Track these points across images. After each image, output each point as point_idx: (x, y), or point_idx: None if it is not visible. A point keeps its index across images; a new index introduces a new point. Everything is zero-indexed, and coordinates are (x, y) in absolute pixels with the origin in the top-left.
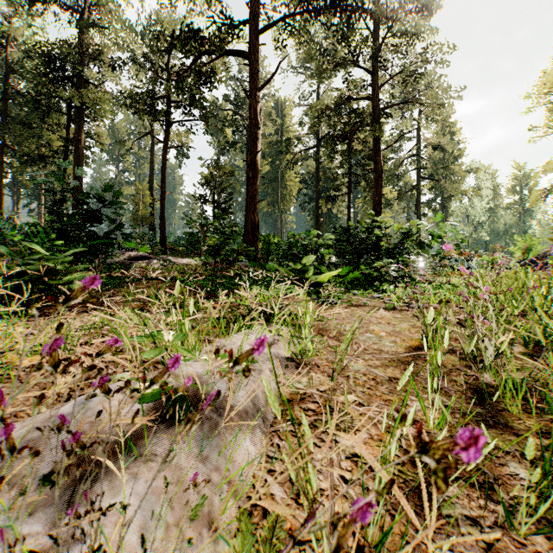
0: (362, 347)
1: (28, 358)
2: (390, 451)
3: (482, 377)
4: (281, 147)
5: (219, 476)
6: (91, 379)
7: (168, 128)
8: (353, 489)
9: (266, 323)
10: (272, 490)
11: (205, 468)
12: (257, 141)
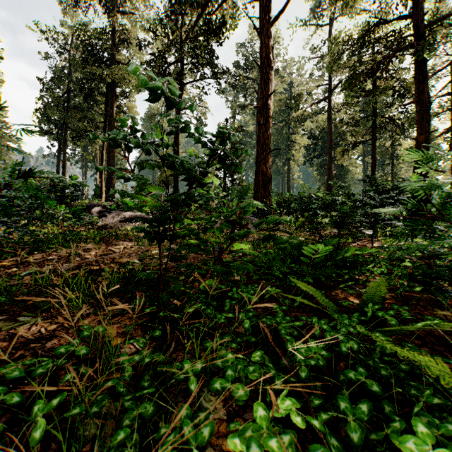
0: None
1: None
2: None
3: None
4: (290, 103)
5: None
6: None
7: (181, 90)
8: None
9: None
10: None
11: None
12: (269, 82)
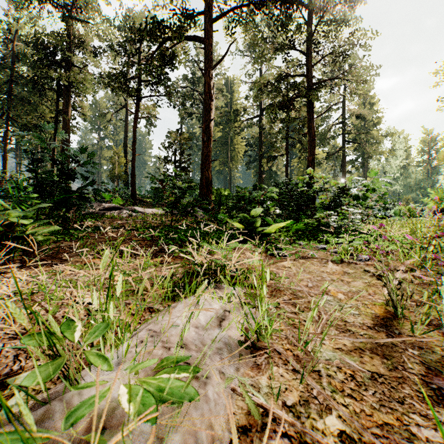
0: (324, 318)
1: None
2: None
3: None
4: (230, 117)
5: None
6: None
7: (138, 101)
8: None
9: (216, 285)
10: None
11: None
12: (210, 110)
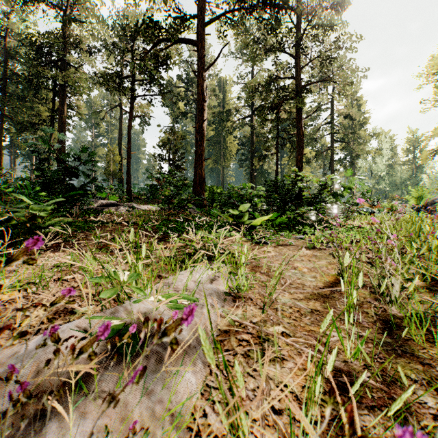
0: (288, 282)
1: (8, 293)
2: (316, 391)
3: (390, 310)
4: (223, 116)
5: (162, 408)
6: (59, 312)
7: (133, 101)
8: (282, 418)
9: (209, 261)
10: (209, 420)
11: (149, 402)
12: (203, 111)
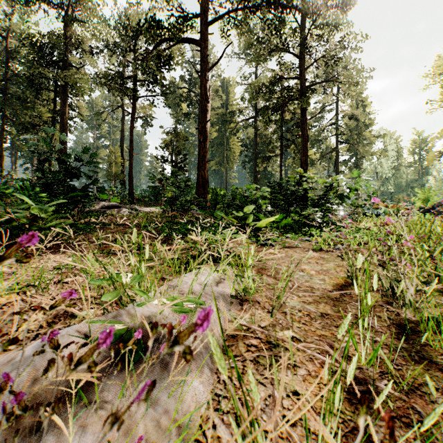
0: (296, 285)
1: (7, 296)
2: (335, 402)
3: (404, 314)
4: (226, 117)
5: (168, 419)
6: (59, 316)
7: (135, 102)
8: (296, 430)
9: (214, 263)
10: (219, 432)
11: (154, 412)
12: (206, 112)
